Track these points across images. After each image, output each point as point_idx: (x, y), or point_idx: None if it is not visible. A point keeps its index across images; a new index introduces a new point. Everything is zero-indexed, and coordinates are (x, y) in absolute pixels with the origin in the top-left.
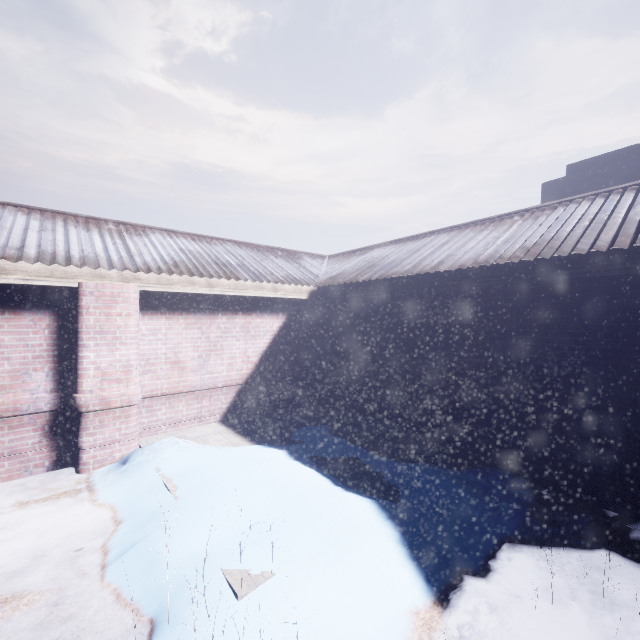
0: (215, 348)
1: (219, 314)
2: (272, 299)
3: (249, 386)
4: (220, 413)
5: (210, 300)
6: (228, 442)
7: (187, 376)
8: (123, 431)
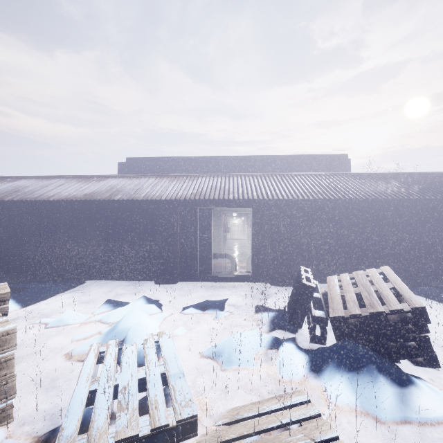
0: None
1: None
2: None
3: None
4: None
5: None
6: None
7: None
8: None
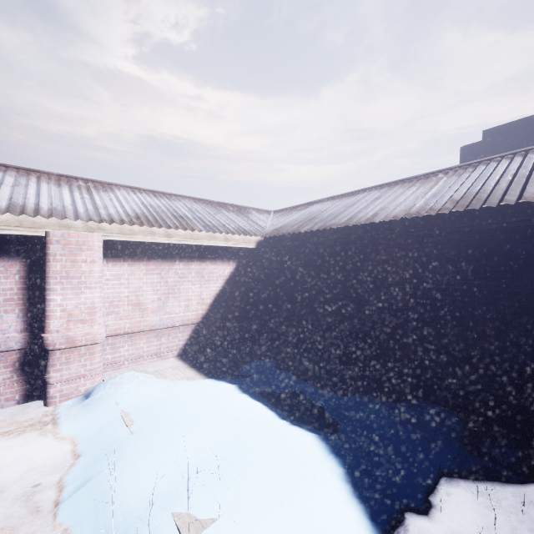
0: (173, 291)
1: (176, 261)
2: (224, 248)
3: (203, 325)
4: (177, 349)
5: (168, 249)
6: (183, 376)
7: (147, 316)
8: (88, 367)
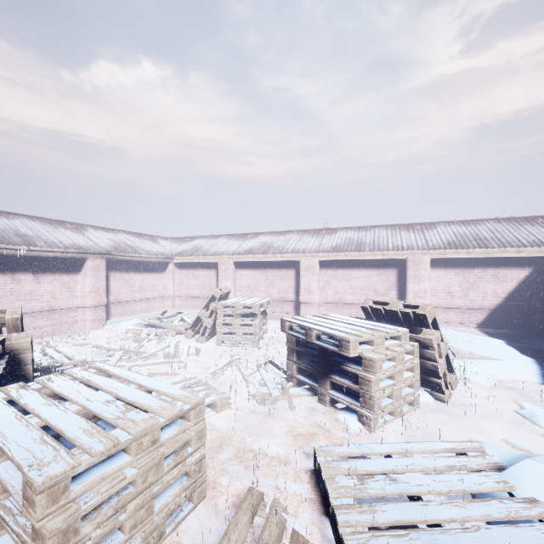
0: (472, 287)
1: (475, 268)
2: (518, 257)
3: (498, 311)
4: (476, 323)
5: (469, 260)
6: (475, 334)
7: (455, 300)
8: None
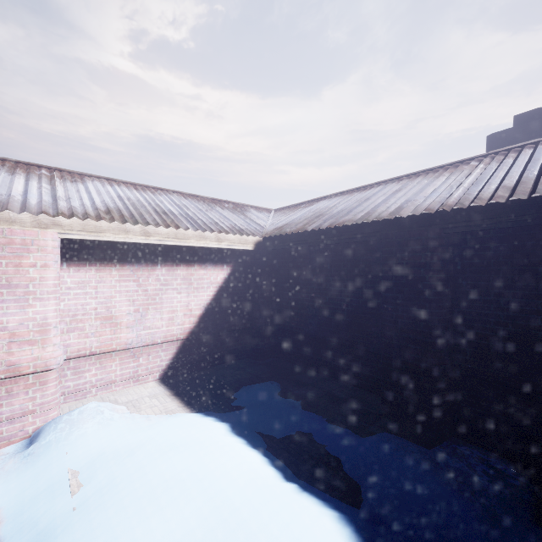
0: (153, 301)
1: (158, 265)
2: (216, 250)
3: (191, 341)
4: (159, 371)
5: (148, 250)
6: (162, 409)
7: (121, 332)
8: (38, 400)
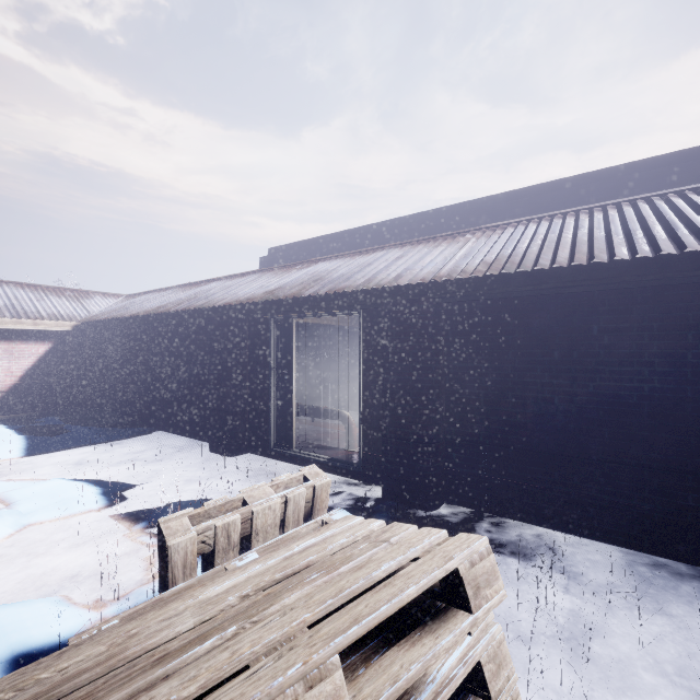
0: None
1: None
2: (38, 331)
3: (13, 393)
4: None
5: None
6: None
7: None
8: None
